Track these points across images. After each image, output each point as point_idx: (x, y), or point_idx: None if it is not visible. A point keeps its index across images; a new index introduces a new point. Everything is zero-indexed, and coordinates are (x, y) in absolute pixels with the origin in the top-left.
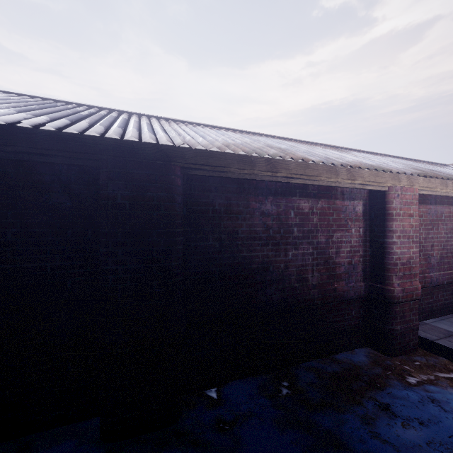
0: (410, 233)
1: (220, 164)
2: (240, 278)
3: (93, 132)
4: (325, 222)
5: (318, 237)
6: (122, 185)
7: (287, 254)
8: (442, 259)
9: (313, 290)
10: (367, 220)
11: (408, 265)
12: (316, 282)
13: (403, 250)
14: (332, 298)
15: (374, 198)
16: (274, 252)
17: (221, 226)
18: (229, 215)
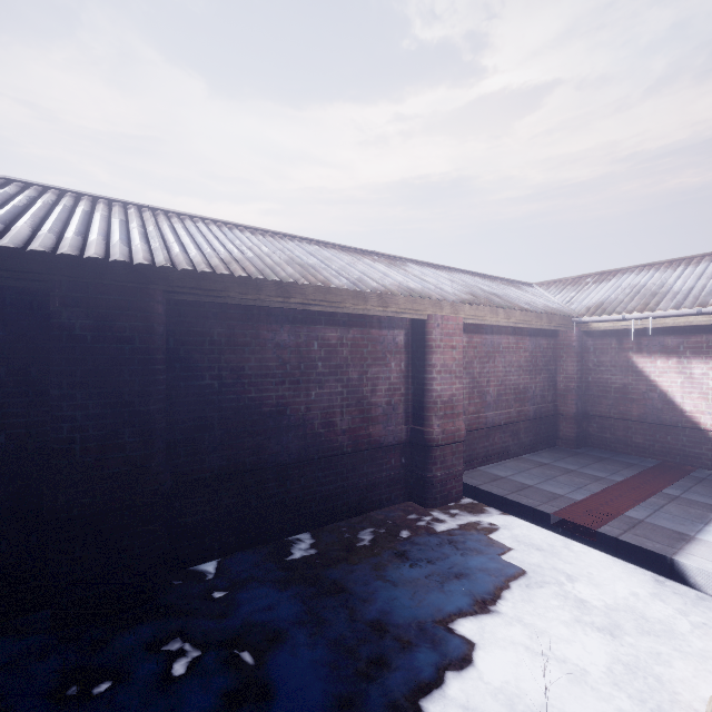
0: (452, 367)
1: (216, 288)
2: (247, 424)
3: (42, 248)
4: (358, 355)
5: (350, 373)
6: (82, 313)
7: (309, 394)
8: (499, 396)
9: (342, 436)
10: (410, 352)
11: (450, 403)
12: (347, 426)
13: (444, 387)
14: (366, 445)
15: (415, 327)
16: (292, 392)
17: (222, 361)
18: (233, 347)
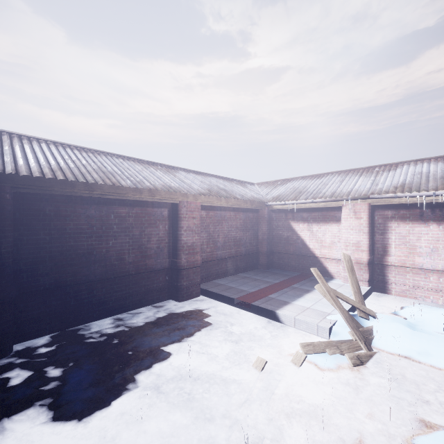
0: (193, 228)
1: (45, 185)
2: (68, 260)
3: None
4: (139, 222)
5: (134, 231)
6: None
7: (108, 243)
8: (225, 243)
9: (129, 265)
10: (171, 220)
11: (192, 246)
12: (132, 260)
13: (188, 238)
14: (144, 270)
15: (173, 207)
16: (97, 242)
17: (52, 225)
18: (59, 218)
